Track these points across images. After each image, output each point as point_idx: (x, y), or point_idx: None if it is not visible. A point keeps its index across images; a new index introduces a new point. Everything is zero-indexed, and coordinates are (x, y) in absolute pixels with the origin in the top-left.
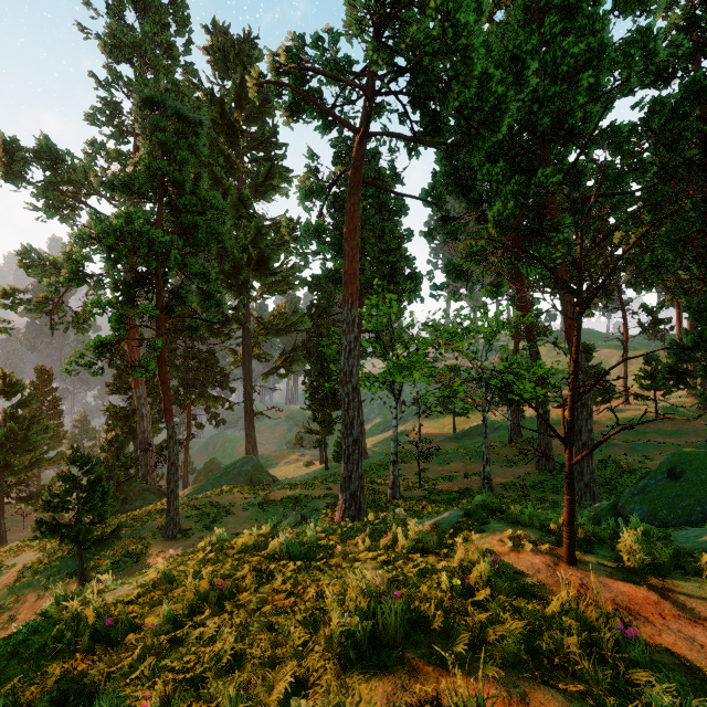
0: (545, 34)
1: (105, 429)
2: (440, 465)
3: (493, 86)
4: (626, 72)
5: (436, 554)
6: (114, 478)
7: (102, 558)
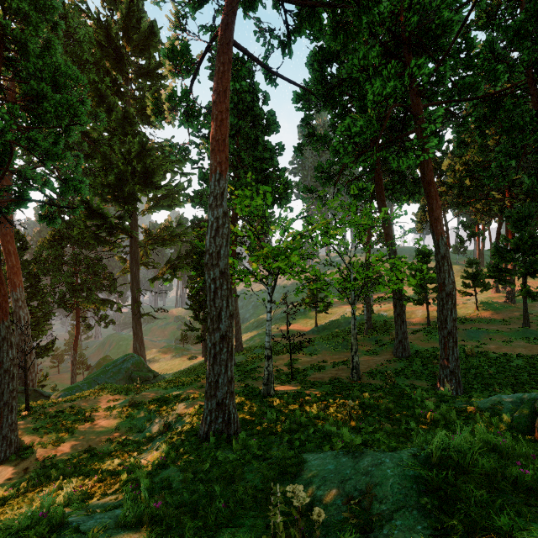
0: None
1: None
2: (308, 356)
3: None
4: None
5: None
6: None
7: None
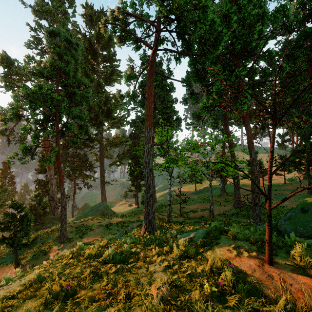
0: (240, 4)
1: (34, 190)
2: (189, 205)
3: (216, 27)
4: (275, 25)
5: (195, 258)
6: (38, 213)
7: (27, 253)
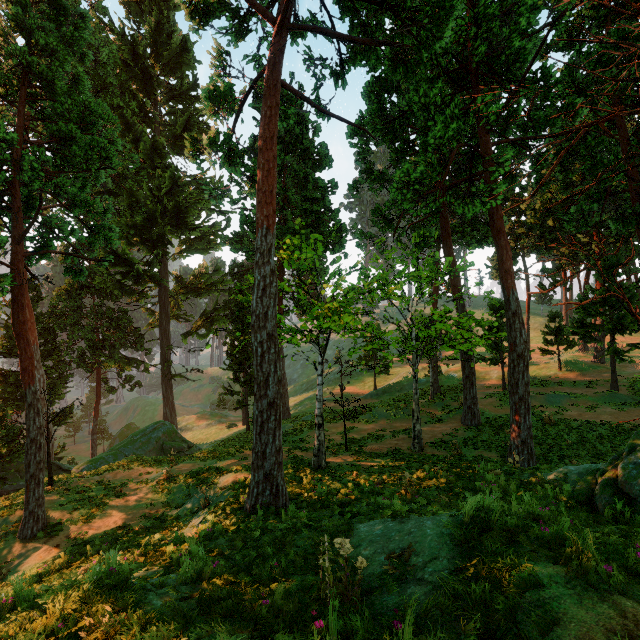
0: None
1: None
2: (365, 424)
3: None
4: (562, 5)
5: None
6: None
7: None
